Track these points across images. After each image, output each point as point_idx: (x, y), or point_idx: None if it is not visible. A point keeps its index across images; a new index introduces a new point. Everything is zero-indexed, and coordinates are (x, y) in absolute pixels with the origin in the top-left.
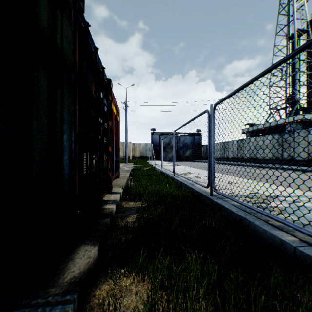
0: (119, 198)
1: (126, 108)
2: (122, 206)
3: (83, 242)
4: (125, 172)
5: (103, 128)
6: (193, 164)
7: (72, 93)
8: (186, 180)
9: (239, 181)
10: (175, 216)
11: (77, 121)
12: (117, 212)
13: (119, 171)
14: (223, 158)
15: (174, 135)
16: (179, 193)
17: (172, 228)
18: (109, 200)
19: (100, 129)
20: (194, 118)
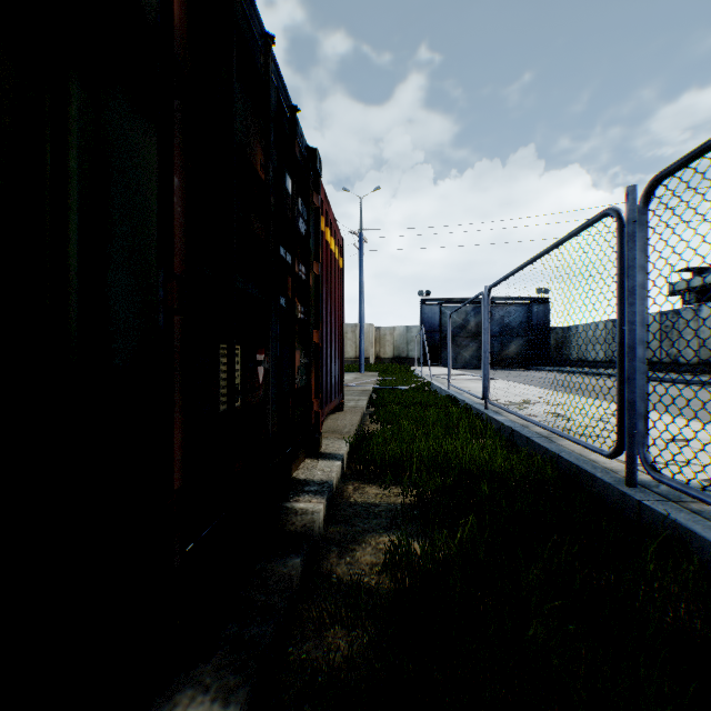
0: (339, 472)
1: (361, 245)
2: (346, 499)
3: (193, 673)
4: (357, 396)
5: (293, 279)
6: (530, 377)
7: (157, 130)
8: (524, 423)
9: (702, 432)
10: (525, 569)
11: (178, 231)
12: (331, 519)
13: (343, 395)
14: (612, 361)
15: (487, 299)
16: (513, 466)
17: (527, 636)
18: (311, 479)
19: (286, 282)
20: (556, 244)
